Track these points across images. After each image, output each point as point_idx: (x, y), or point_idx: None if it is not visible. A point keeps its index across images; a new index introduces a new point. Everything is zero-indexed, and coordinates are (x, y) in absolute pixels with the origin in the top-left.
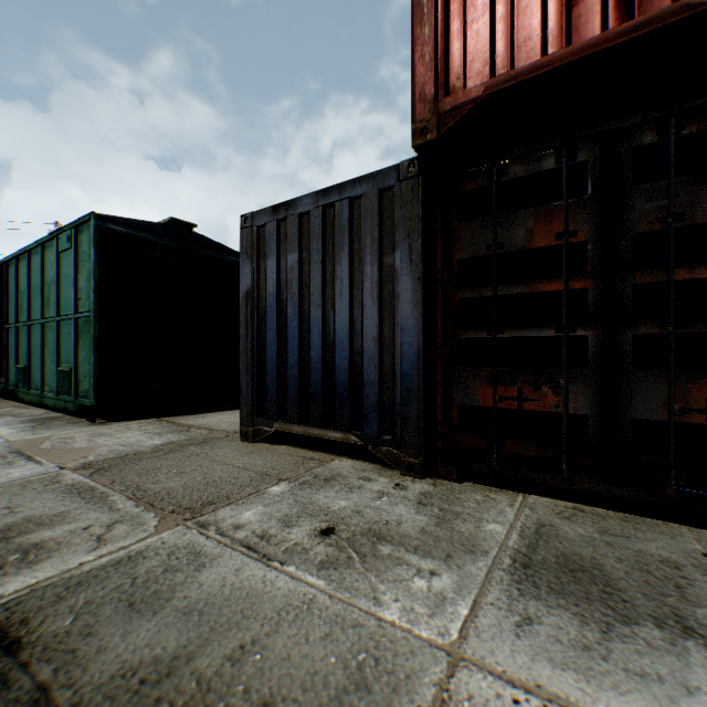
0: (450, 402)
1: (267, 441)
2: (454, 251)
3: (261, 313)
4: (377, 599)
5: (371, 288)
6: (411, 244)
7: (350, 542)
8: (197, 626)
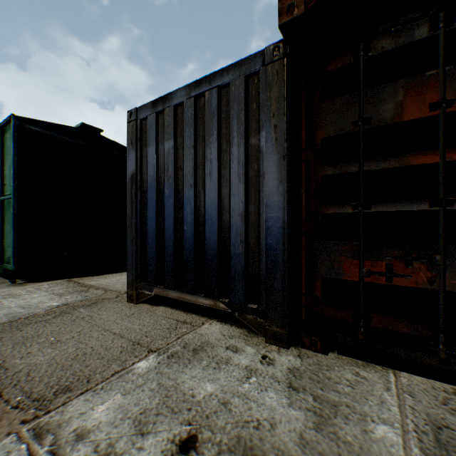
0: (313, 274)
1: (150, 302)
2: (318, 130)
3: (143, 193)
4: None
5: (238, 168)
6: (276, 124)
7: None
8: None
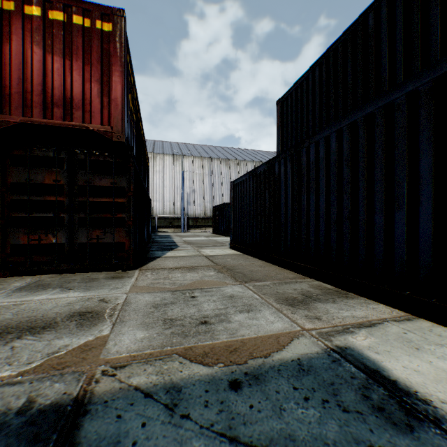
0: (8, 243)
1: None
2: (10, 178)
3: None
4: None
5: None
6: None
7: None
8: None
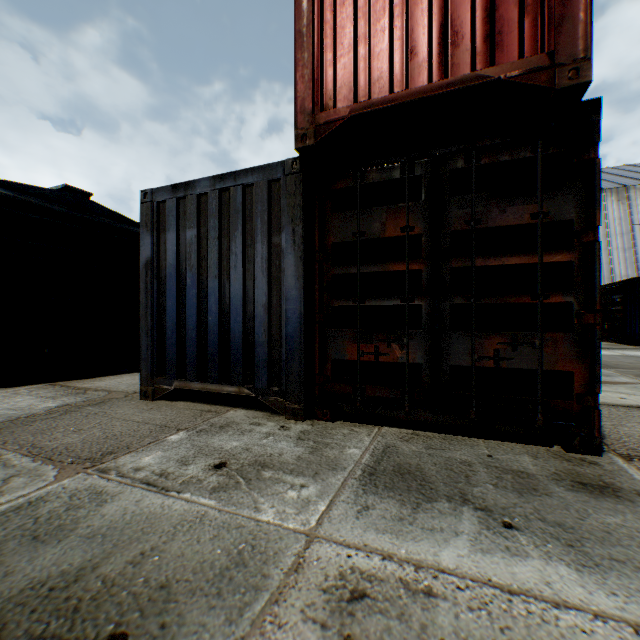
0: (325, 358)
1: (167, 398)
2: (329, 236)
3: (161, 281)
4: (257, 508)
5: (262, 263)
6: (294, 228)
7: (239, 472)
8: (101, 545)
